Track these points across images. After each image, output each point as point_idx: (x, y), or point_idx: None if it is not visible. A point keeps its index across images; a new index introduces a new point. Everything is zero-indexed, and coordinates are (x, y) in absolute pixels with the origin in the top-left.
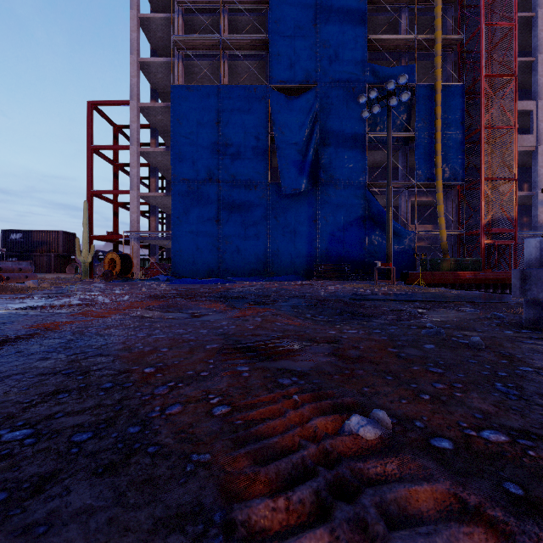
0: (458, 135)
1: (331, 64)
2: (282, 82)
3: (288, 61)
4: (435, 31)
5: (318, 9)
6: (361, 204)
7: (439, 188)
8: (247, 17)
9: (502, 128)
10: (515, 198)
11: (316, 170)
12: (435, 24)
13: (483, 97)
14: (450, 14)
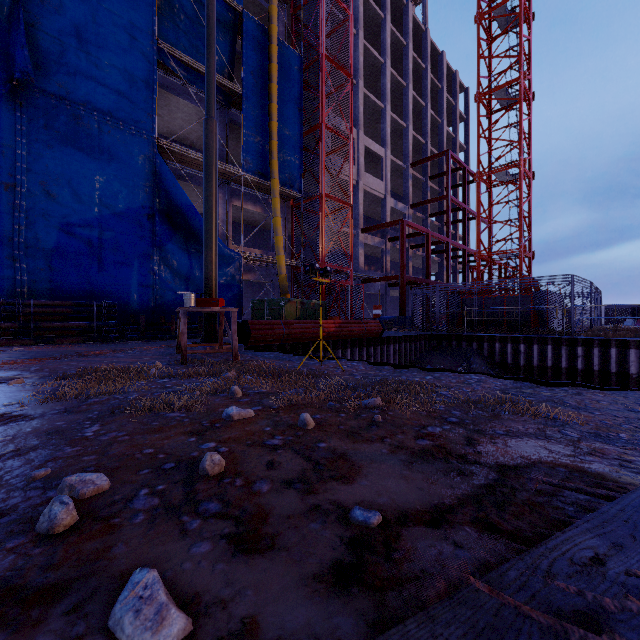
0: (296, 124)
1: None
2: None
3: None
4: None
5: None
6: (143, 178)
7: (276, 191)
8: None
9: (341, 137)
10: (351, 230)
11: (11, 50)
12: None
13: (324, 82)
14: None
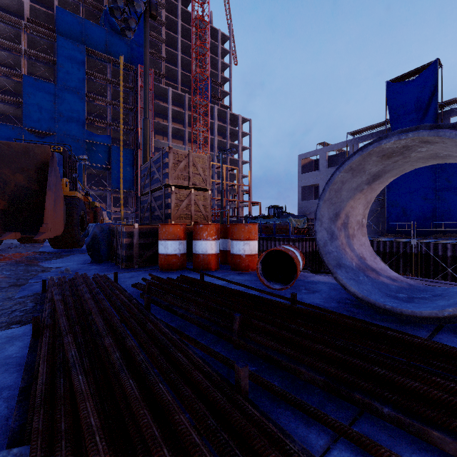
0: (131, 170)
1: (65, 125)
2: (32, 128)
3: (36, 117)
4: (120, 124)
5: (57, 96)
6: None
7: (121, 193)
8: (7, 79)
9: None
10: None
11: None
12: (120, 121)
13: (139, 158)
14: (132, 115)
